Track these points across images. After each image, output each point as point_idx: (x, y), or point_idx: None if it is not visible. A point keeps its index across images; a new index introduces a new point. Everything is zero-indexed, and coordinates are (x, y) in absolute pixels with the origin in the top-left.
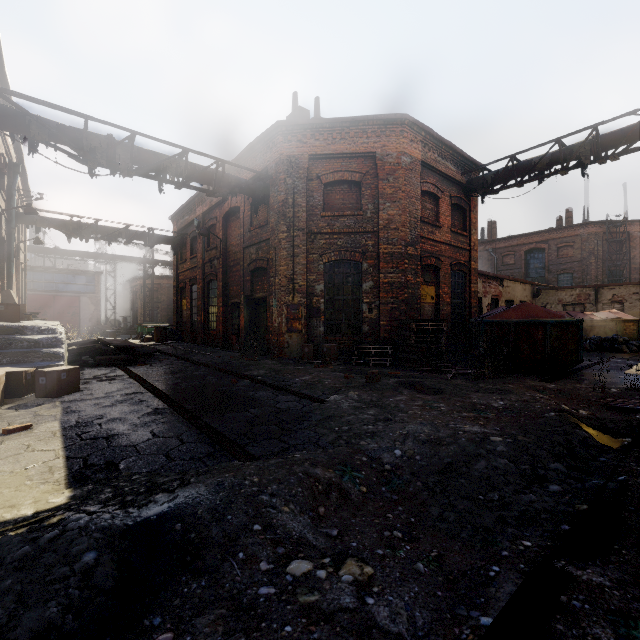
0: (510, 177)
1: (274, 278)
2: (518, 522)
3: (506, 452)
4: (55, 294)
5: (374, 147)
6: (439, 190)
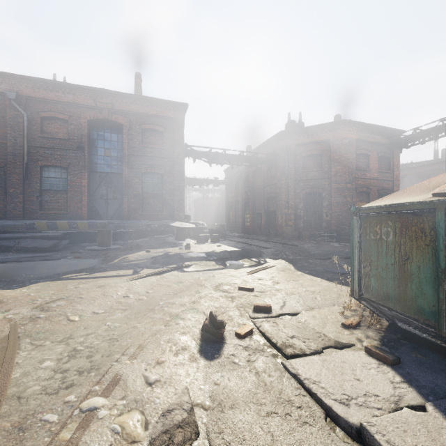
0: (416, 139)
1: (279, 201)
2: None
3: (345, 252)
4: None
5: (328, 137)
6: (369, 151)
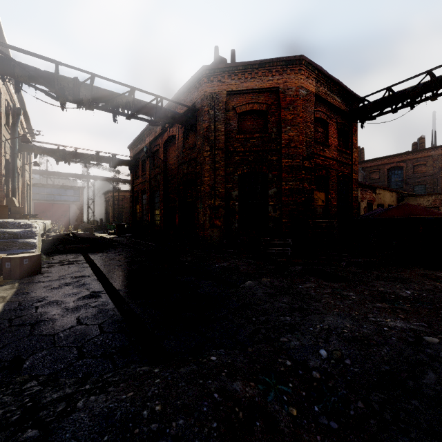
0: (386, 105)
1: (200, 187)
2: None
3: None
4: (53, 202)
5: (277, 83)
6: (328, 117)
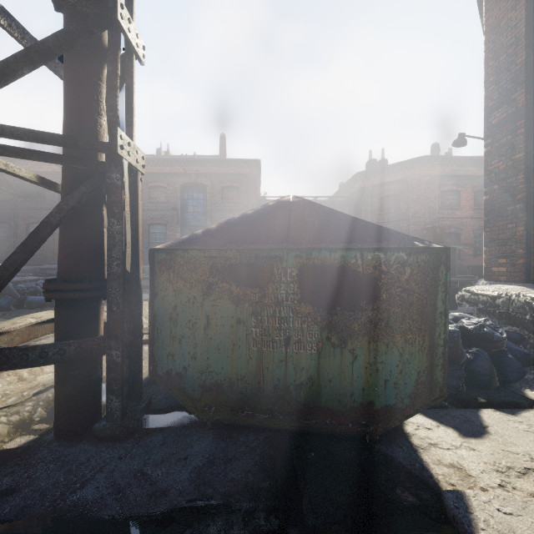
0: None
1: None
2: None
3: None
4: None
5: (406, 176)
6: (459, 186)
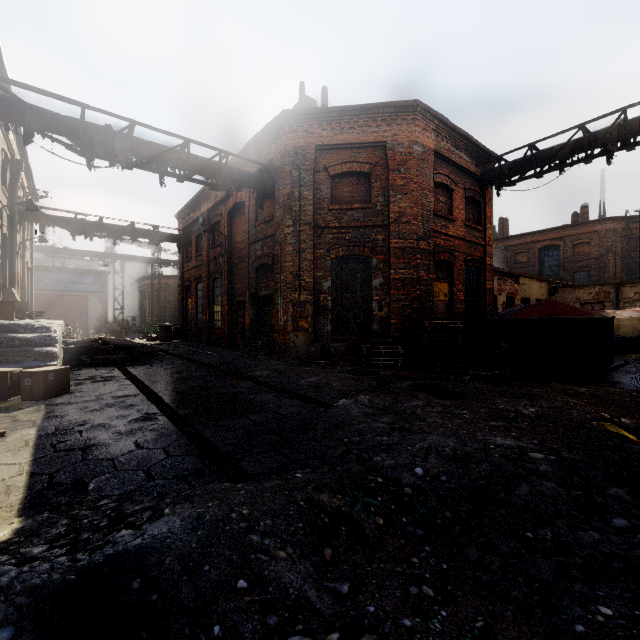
0: (528, 167)
1: (279, 275)
2: (584, 574)
3: (552, 473)
4: (63, 293)
5: (384, 136)
6: (453, 182)
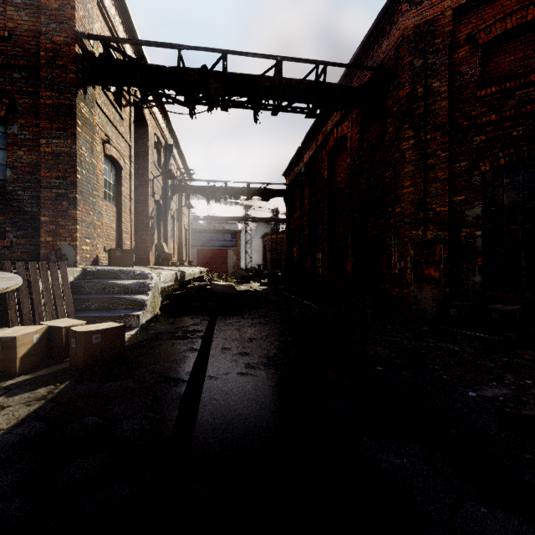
0: None
1: (393, 207)
2: None
3: None
4: (213, 248)
5: None
6: None
